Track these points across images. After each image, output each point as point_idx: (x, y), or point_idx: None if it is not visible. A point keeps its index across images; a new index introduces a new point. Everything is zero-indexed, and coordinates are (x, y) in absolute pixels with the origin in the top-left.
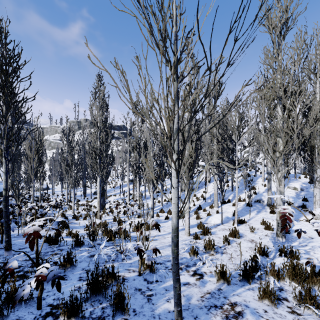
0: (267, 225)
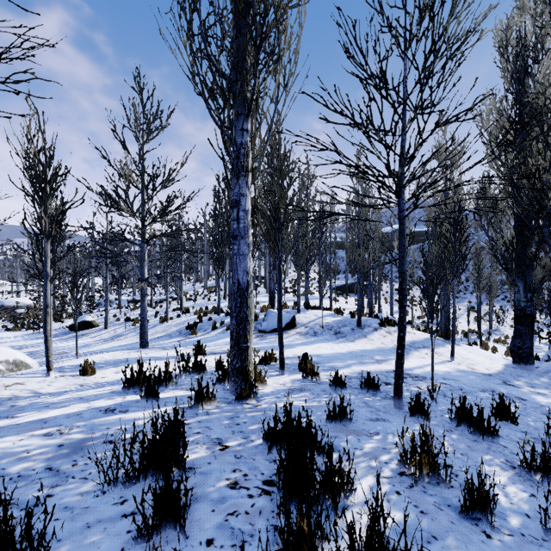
0: (407, 310)
